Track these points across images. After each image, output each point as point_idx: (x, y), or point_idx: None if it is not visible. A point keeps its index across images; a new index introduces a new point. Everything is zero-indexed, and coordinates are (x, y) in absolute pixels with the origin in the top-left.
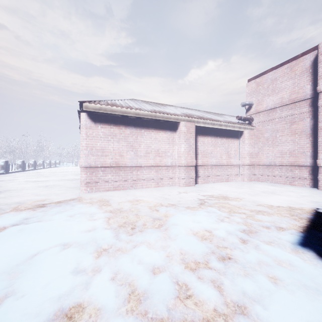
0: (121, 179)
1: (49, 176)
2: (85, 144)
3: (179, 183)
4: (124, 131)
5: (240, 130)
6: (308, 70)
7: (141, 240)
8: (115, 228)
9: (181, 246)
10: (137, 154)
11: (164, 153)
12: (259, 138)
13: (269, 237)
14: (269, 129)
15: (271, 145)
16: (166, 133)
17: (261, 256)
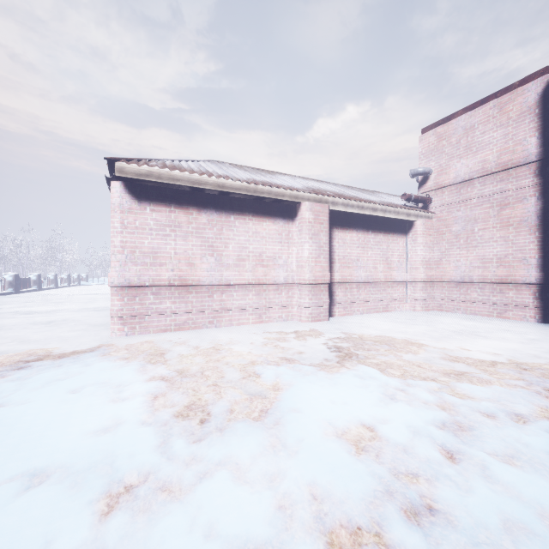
0: (190, 309)
1: (61, 303)
2: (120, 241)
3: (300, 316)
4: (196, 217)
5: (408, 219)
6: (533, 111)
7: (218, 457)
8: (164, 423)
9: (313, 475)
10: (220, 261)
11: (272, 259)
12: (442, 233)
13: (503, 442)
14: (461, 218)
15: (464, 246)
16: (276, 222)
17: (507, 505)
